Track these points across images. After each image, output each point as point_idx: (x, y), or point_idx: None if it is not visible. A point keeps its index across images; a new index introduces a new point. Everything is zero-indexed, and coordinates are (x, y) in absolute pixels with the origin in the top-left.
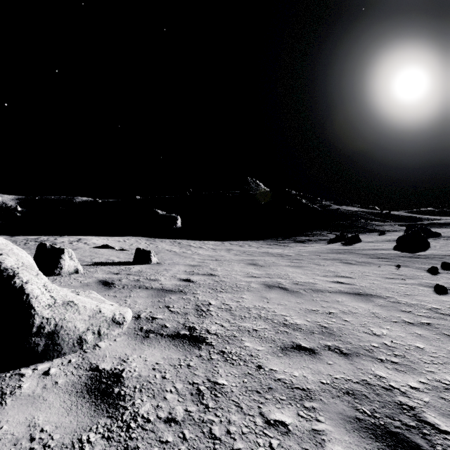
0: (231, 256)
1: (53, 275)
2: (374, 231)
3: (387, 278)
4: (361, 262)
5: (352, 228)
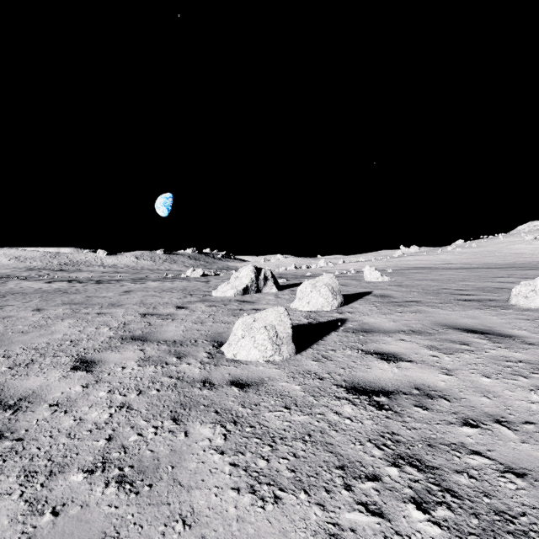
0: None
1: None
2: None
3: None
4: None
5: None
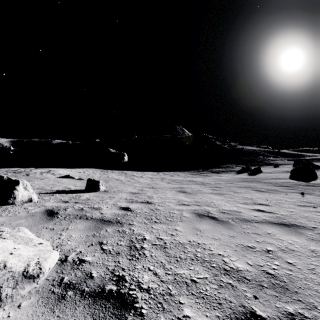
0: (165, 184)
1: (7, 205)
2: (270, 164)
3: (299, 205)
4: (269, 190)
5: (253, 162)
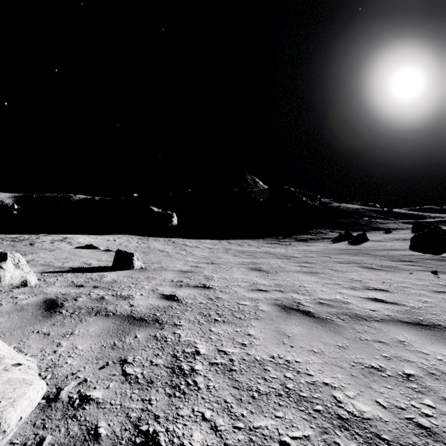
0: (230, 257)
1: None
2: (379, 229)
3: (435, 291)
4: (384, 267)
5: (355, 226)
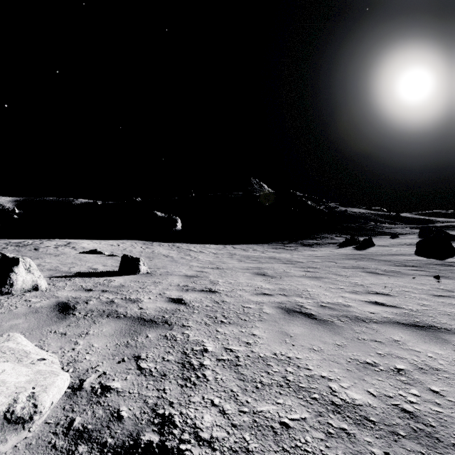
0: (235, 262)
1: (0, 295)
2: (385, 234)
3: (435, 295)
4: (388, 271)
5: (362, 231)
